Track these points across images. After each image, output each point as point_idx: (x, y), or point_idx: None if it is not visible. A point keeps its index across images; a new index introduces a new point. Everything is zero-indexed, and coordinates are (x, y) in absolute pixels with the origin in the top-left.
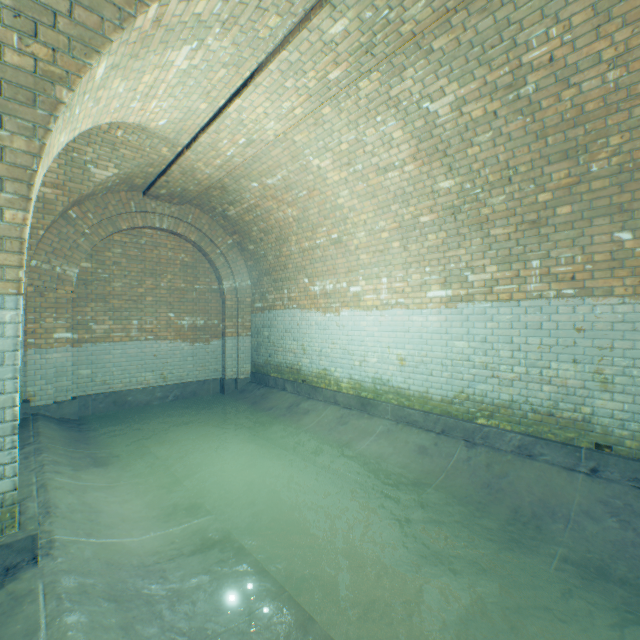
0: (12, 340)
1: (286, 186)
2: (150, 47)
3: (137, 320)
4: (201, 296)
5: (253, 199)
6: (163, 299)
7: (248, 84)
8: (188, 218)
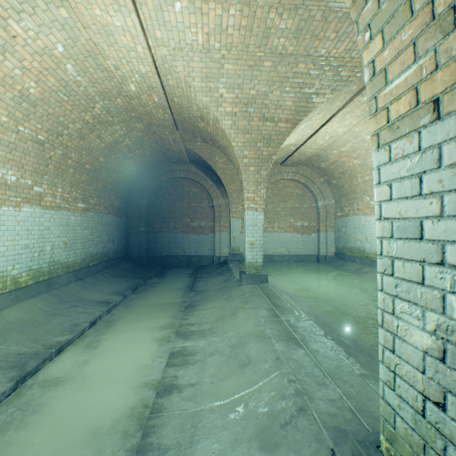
0: (261, 223)
1: (352, 150)
2: (294, 131)
3: (277, 223)
4: (306, 210)
5: (334, 158)
6: (288, 213)
7: (328, 121)
8: (300, 172)
